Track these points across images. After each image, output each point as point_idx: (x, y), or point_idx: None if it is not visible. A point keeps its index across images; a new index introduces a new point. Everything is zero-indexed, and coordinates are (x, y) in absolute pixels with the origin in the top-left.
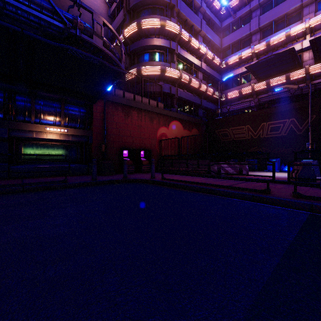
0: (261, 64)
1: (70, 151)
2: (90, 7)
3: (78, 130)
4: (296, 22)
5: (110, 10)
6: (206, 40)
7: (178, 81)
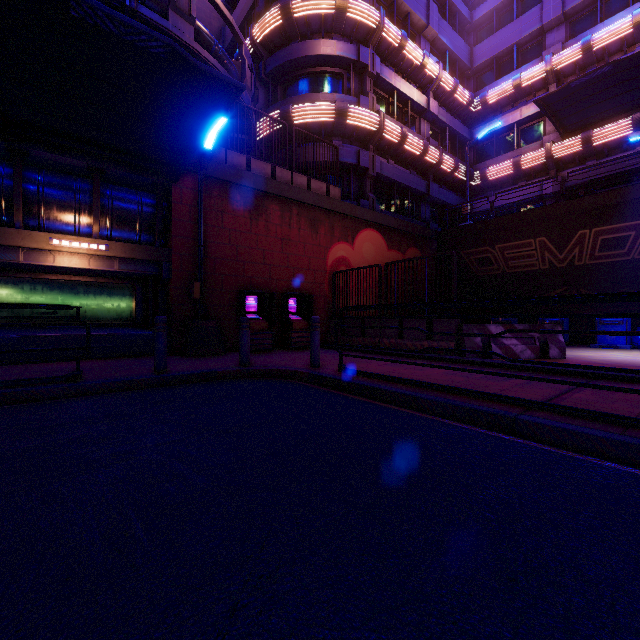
0: (575, 93)
1: (119, 299)
2: None
3: (135, 246)
4: None
5: None
6: (438, 49)
7: (376, 137)
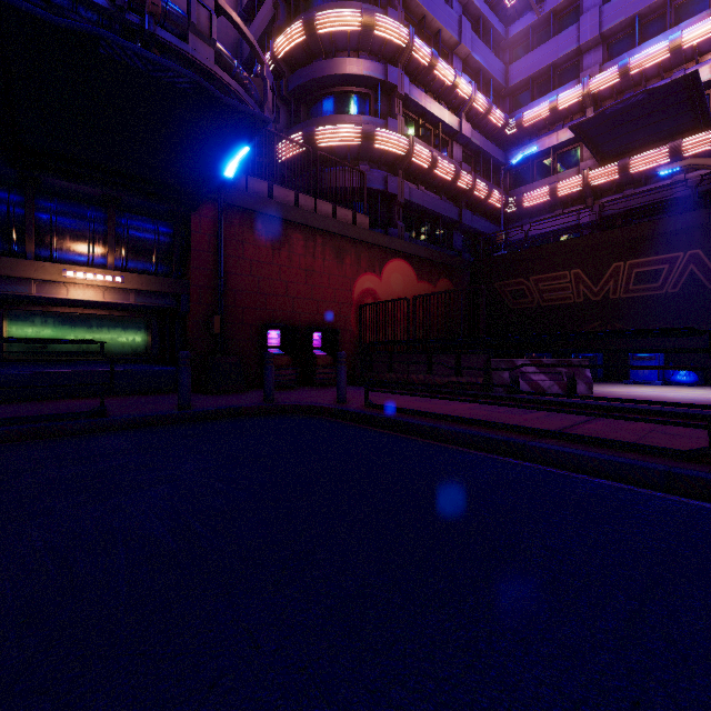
0: (610, 120)
1: (134, 333)
2: None
3: (152, 278)
4: (694, 15)
5: (242, 0)
6: (471, 68)
7: (405, 162)
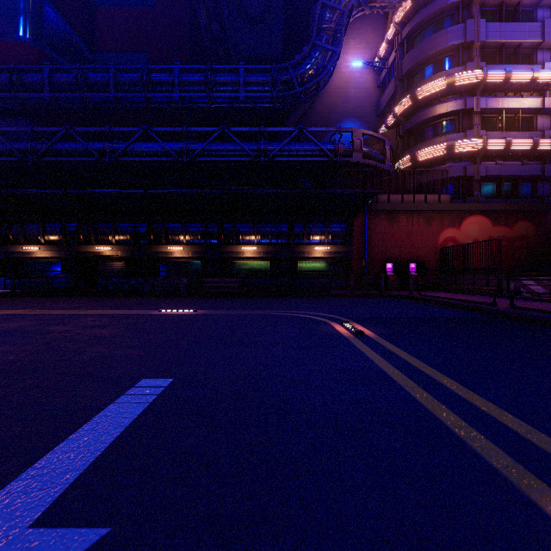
0: None
1: (333, 267)
2: (349, 128)
3: (339, 246)
4: None
5: (379, 79)
6: None
7: (481, 153)
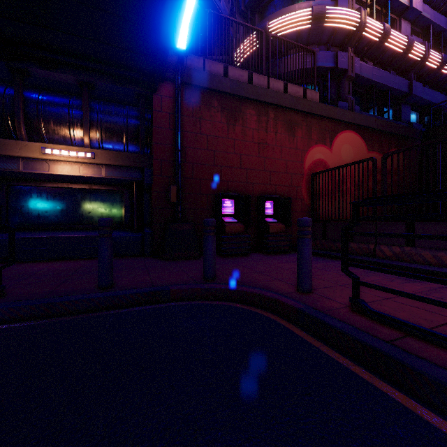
0: None
1: (111, 204)
2: None
3: (119, 153)
4: None
5: None
6: None
7: (356, 36)
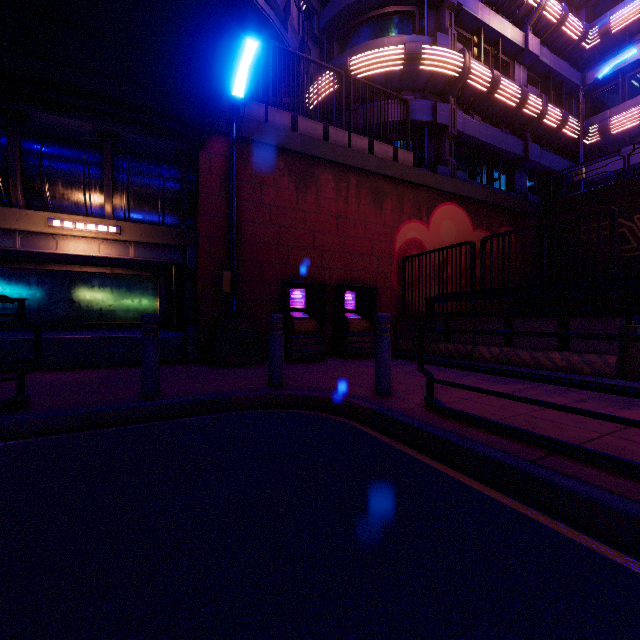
0: None
1: (141, 294)
2: None
3: (153, 227)
4: None
5: None
6: None
7: (459, 84)
